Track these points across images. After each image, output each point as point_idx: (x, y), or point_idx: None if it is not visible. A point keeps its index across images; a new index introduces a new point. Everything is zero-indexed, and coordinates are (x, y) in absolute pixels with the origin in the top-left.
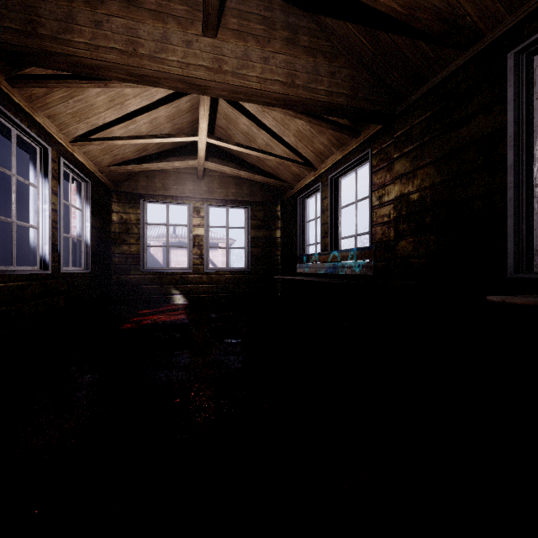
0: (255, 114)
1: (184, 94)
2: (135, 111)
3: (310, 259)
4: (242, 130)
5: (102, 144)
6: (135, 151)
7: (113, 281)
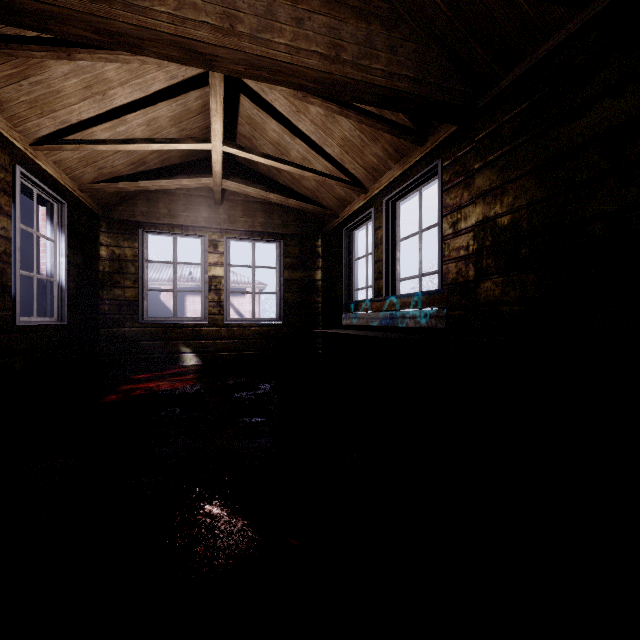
0: (288, 116)
1: (193, 87)
2: (124, 106)
3: (360, 307)
4: (271, 139)
5: (77, 149)
6: (129, 164)
7: (102, 335)
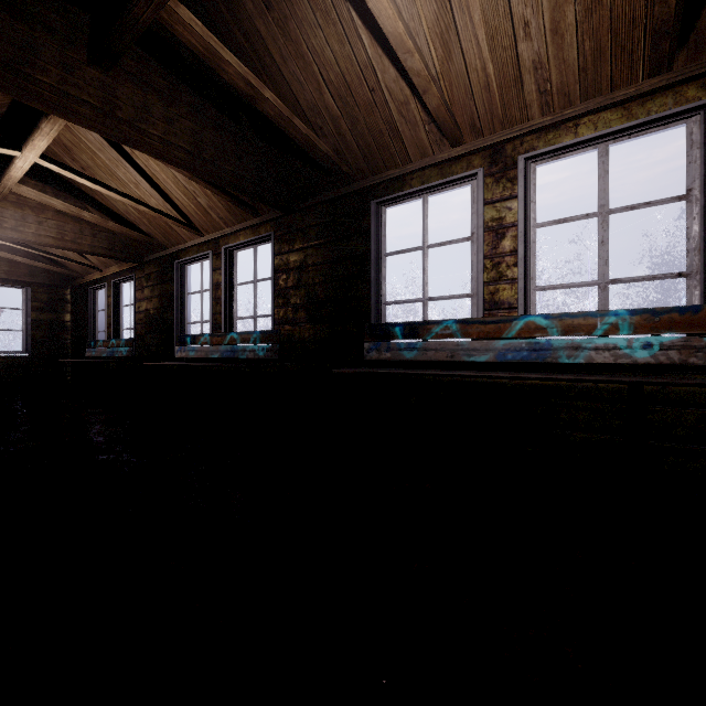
0: None
1: None
2: None
3: (97, 344)
4: None
5: None
6: None
7: None
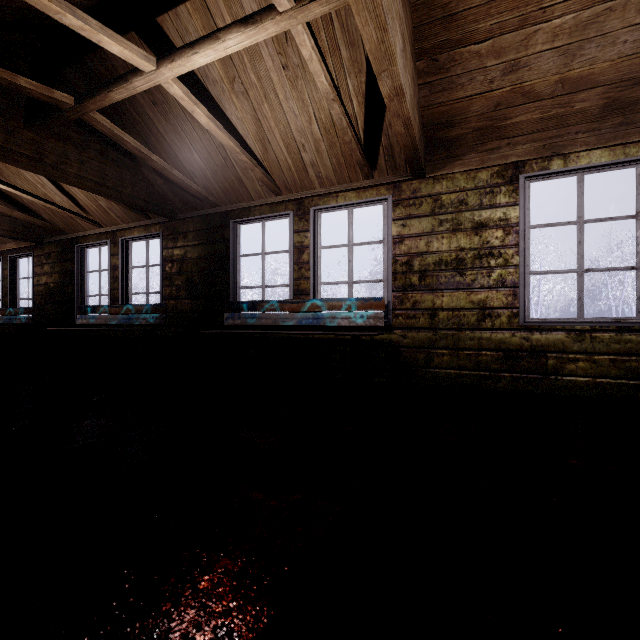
0: None
1: None
2: None
3: None
4: None
5: None
6: None
7: None
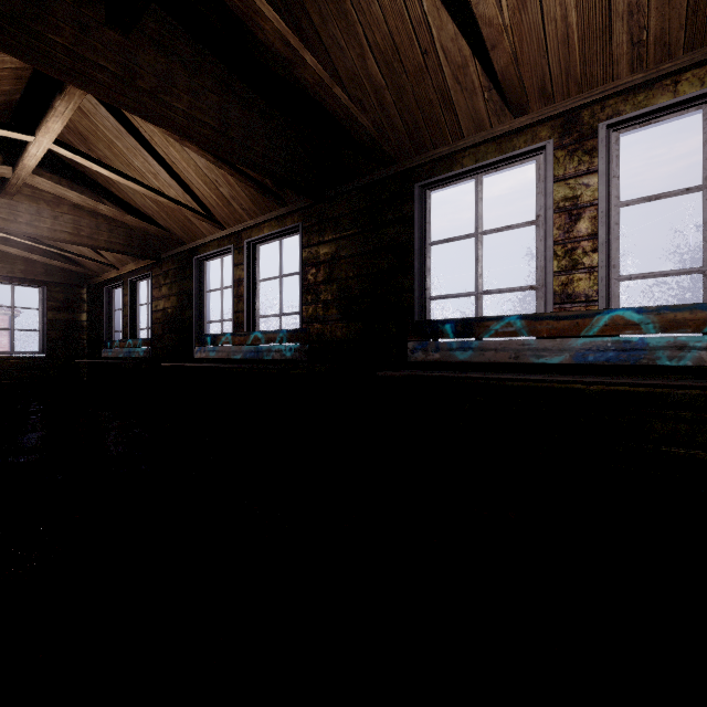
0: None
1: None
2: None
3: (113, 345)
4: None
5: None
6: None
7: None
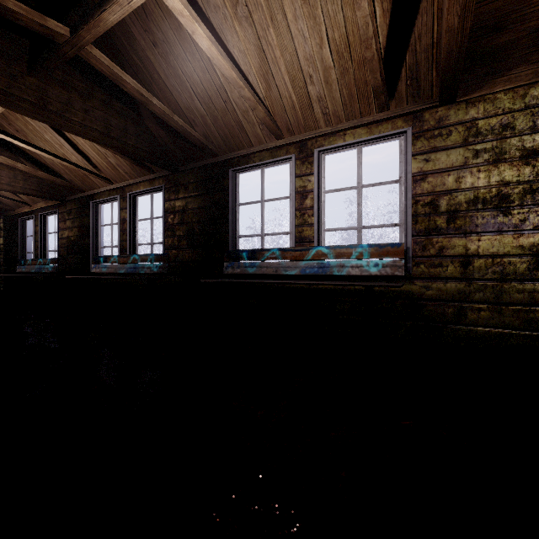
0: None
1: None
2: None
3: (27, 263)
4: None
5: None
6: None
7: None
